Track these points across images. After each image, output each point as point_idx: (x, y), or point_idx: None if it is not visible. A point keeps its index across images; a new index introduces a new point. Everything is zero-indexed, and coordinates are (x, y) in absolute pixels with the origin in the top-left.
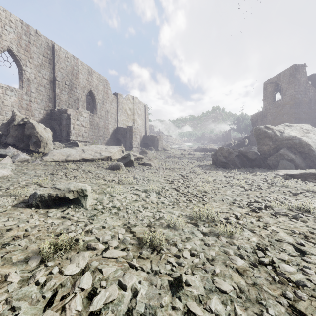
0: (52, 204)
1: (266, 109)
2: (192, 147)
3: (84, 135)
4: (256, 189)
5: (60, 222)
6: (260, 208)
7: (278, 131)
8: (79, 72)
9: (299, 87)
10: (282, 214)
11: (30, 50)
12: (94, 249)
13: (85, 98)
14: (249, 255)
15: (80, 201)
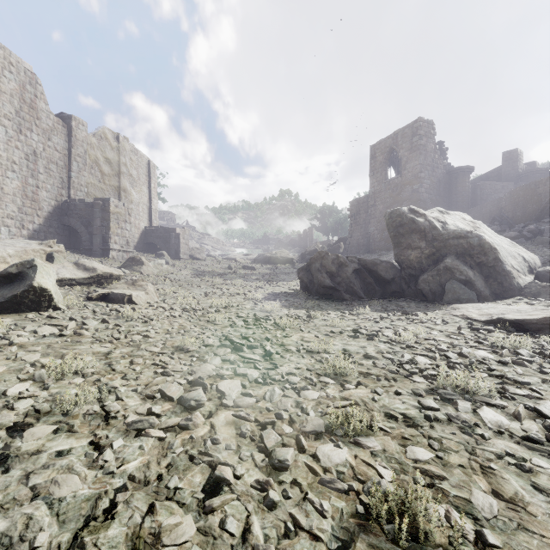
0: None
1: (375, 191)
2: (249, 255)
3: None
4: None
5: None
6: None
7: (435, 220)
8: None
9: (425, 158)
10: None
11: None
12: None
13: None
14: None
15: None
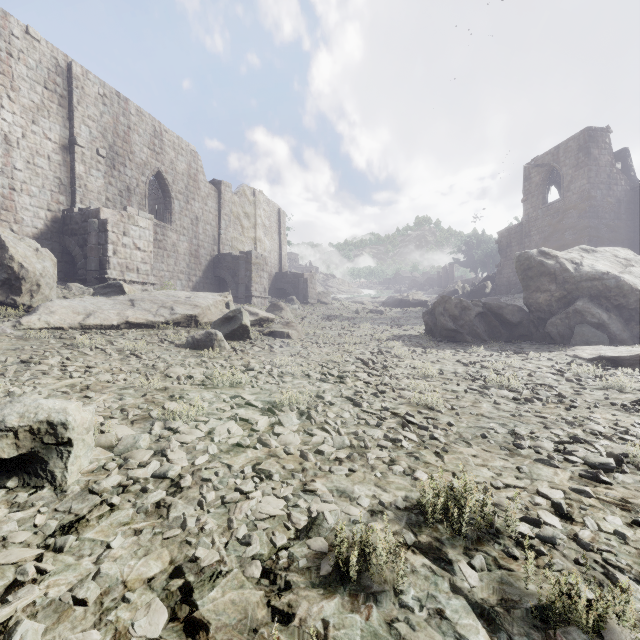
0: None
1: (530, 219)
2: (378, 298)
3: (140, 269)
4: (551, 398)
5: None
6: (606, 466)
7: (569, 261)
8: (131, 130)
9: (597, 175)
10: None
11: (11, 70)
12: None
13: (145, 187)
14: None
15: (43, 461)
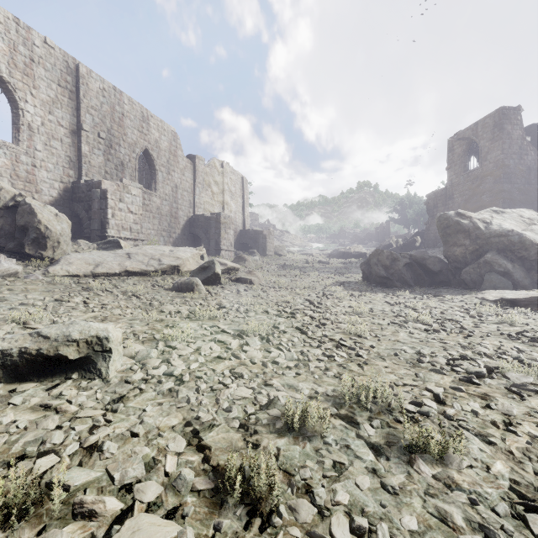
0: (28, 371)
1: (453, 184)
2: (325, 250)
3: (132, 228)
4: (455, 329)
5: (32, 422)
6: (479, 373)
7: (480, 221)
8: (124, 117)
9: (510, 146)
10: (531, 388)
11: (33, 73)
12: (90, 515)
13: (135, 162)
14: (510, 529)
15: (94, 363)
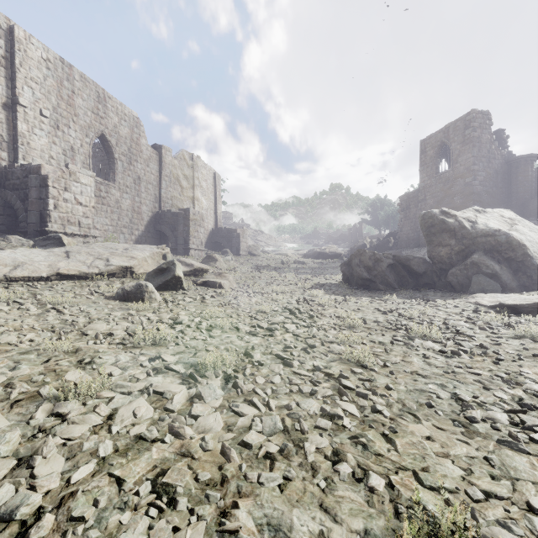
0: None
1: (425, 186)
2: (300, 250)
3: (82, 222)
4: (474, 349)
5: None
6: None
7: (466, 220)
8: (75, 95)
9: (480, 150)
10: None
11: None
12: None
13: (89, 147)
14: None
15: None
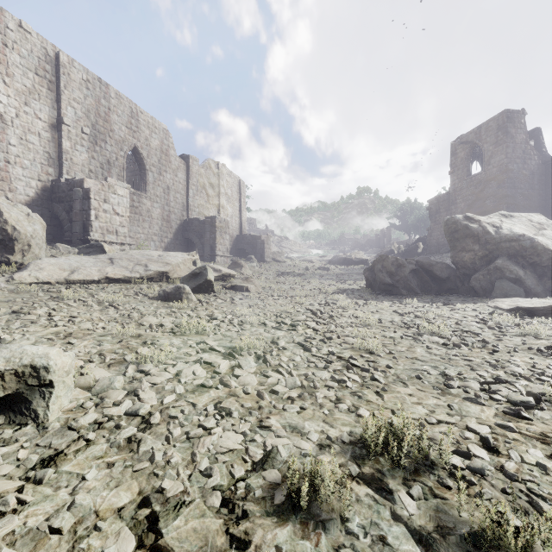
0: None
1: (456, 189)
2: (325, 256)
3: (119, 231)
4: (476, 343)
5: None
6: (527, 404)
7: (490, 225)
8: (111, 111)
9: (514, 151)
10: None
11: (6, 59)
12: None
13: (123, 160)
14: None
15: (27, 401)
